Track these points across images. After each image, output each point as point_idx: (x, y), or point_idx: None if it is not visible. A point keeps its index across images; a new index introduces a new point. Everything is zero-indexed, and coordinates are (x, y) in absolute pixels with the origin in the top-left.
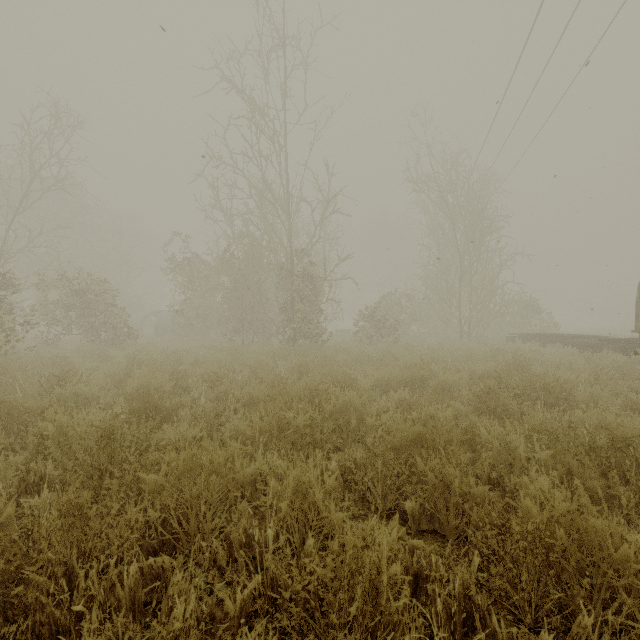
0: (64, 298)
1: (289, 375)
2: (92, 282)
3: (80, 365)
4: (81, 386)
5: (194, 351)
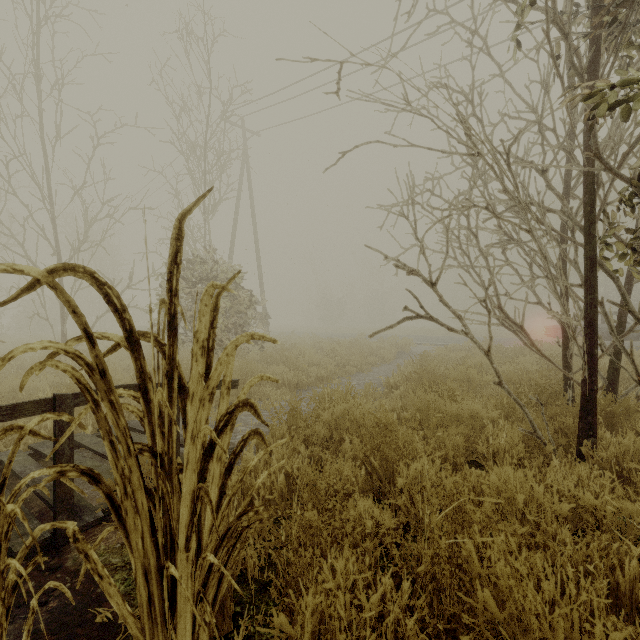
0: None
1: None
2: None
3: None
4: None
5: None
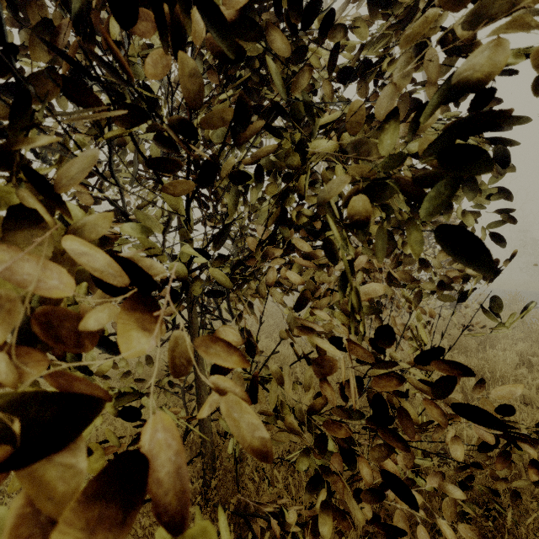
0: None
1: None
2: None
3: None
4: None
5: None
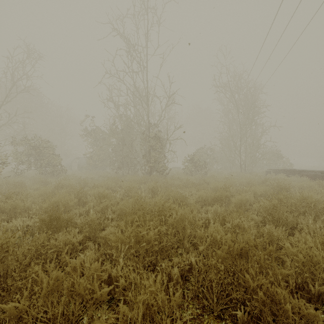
0: (26, 150)
1: (147, 194)
2: (42, 141)
3: (30, 187)
4: (18, 202)
5: (96, 178)
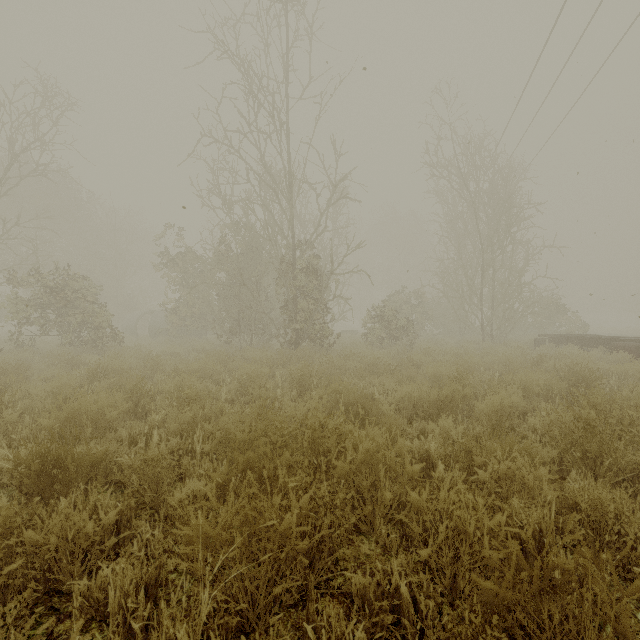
0: (39, 295)
1: (287, 390)
2: (72, 278)
3: (40, 374)
4: None
5: (185, 355)
